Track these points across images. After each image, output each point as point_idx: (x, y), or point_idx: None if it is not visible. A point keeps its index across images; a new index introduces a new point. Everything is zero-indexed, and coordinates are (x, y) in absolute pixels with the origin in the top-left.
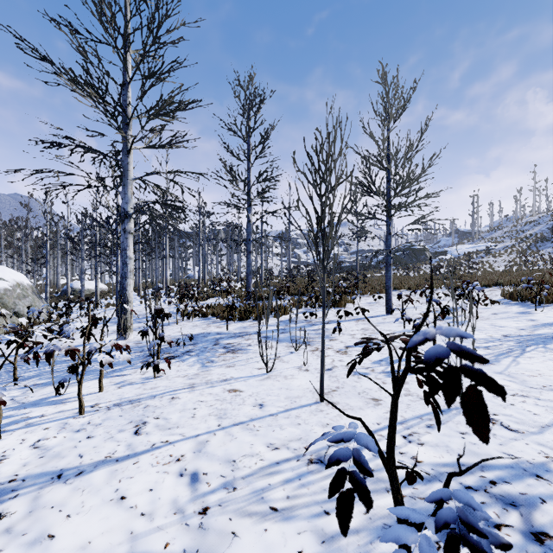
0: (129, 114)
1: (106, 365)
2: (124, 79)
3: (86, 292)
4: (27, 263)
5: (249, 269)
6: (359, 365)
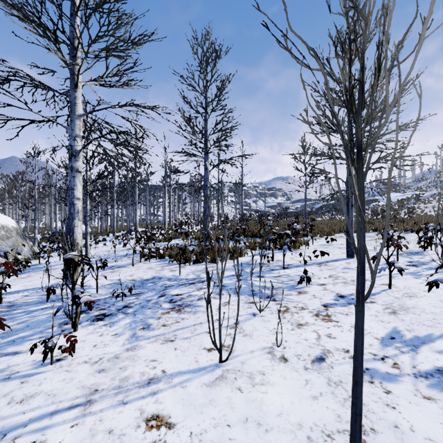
0: (76, 46)
1: (15, 329)
2: (72, 8)
3: None
4: (21, 209)
5: (206, 212)
6: (366, 351)
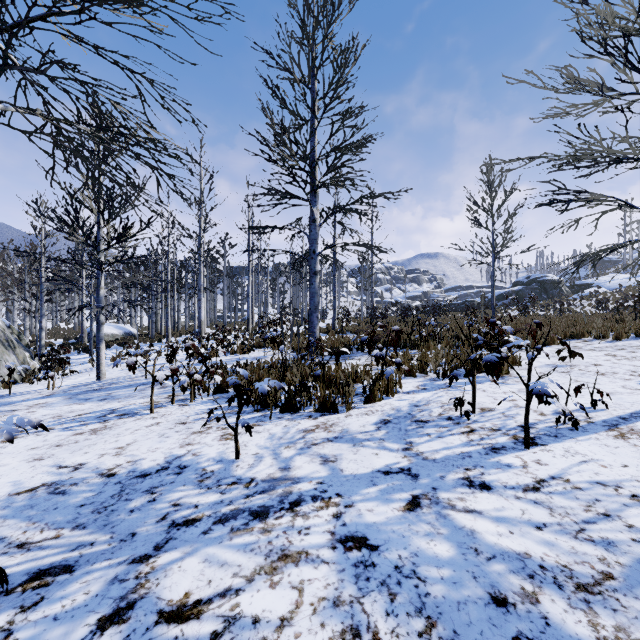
0: None
1: None
2: None
3: (109, 338)
4: (26, 300)
5: (313, 301)
6: None
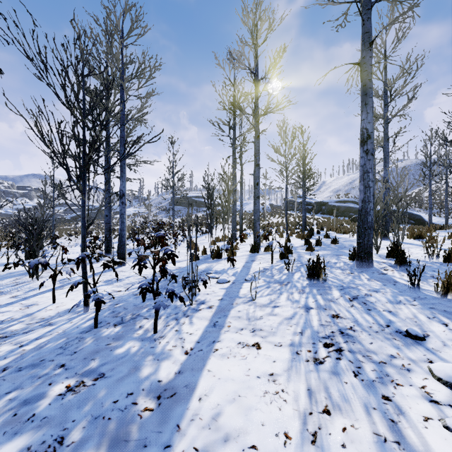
0: None
1: None
2: None
3: None
4: None
5: None
6: None
